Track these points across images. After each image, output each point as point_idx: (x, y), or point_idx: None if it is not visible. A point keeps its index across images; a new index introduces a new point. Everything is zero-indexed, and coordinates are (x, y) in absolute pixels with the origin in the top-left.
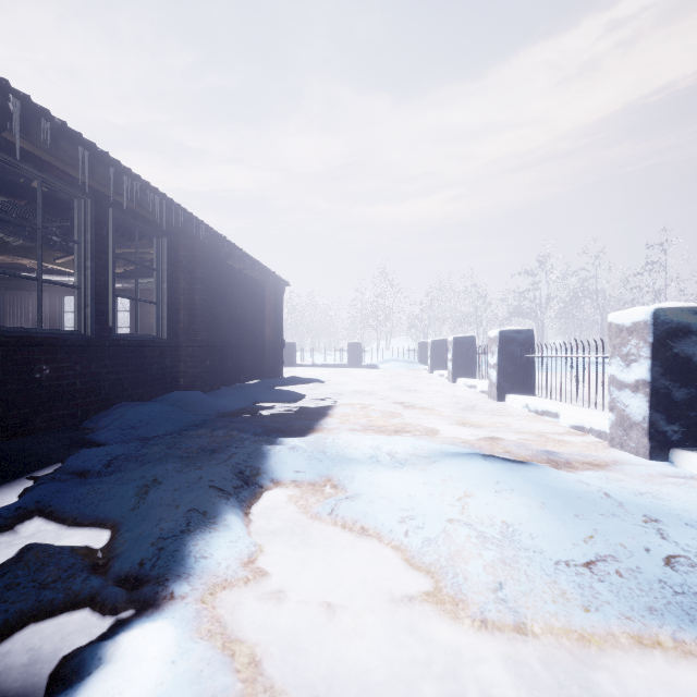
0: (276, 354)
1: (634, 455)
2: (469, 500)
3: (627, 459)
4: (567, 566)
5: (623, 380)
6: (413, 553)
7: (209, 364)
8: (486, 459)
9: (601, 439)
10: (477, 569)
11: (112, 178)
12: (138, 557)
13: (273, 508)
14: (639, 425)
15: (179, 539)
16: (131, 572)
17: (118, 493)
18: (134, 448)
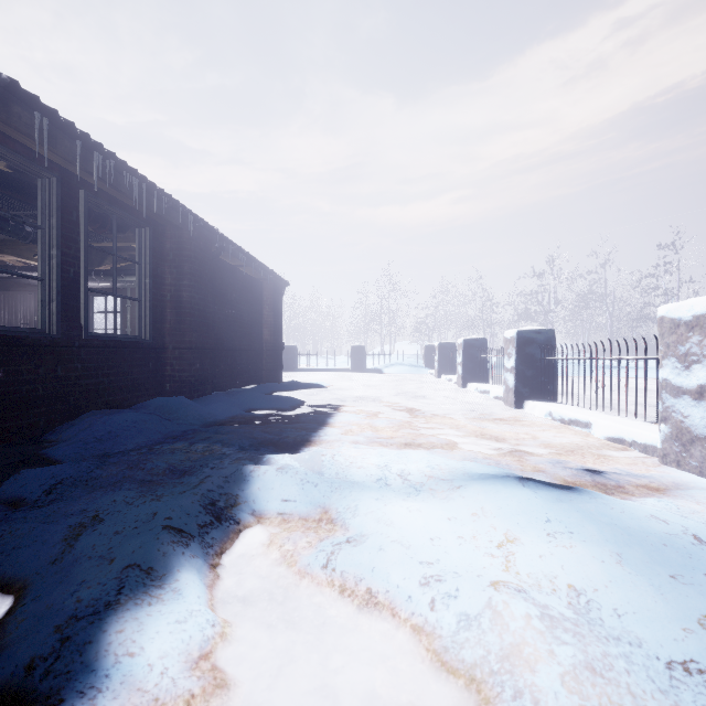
0: (274, 357)
1: (697, 476)
2: (515, 549)
3: (690, 481)
4: (688, 674)
5: (680, 385)
6: (445, 643)
7: (199, 367)
8: (524, 485)
9: (647, 454)
10: (552, 683)
11: (79, 152)
12: (28, 656)
13: (251, 554)
14: (705, 440)
15: (97, 622)
16: (11, 684)
17: (40, 538)
18: (86, 469)
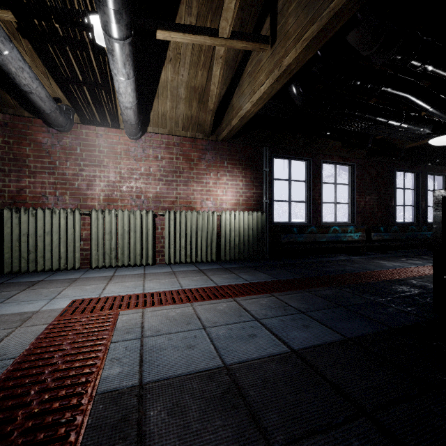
0: None
1: None
2: None
3: None
4: None
5: None
6: None
7: None
8: None
9: None
10: None
11: None
12: None
13: None
14: None
15: None
16: None
17: None
18: None
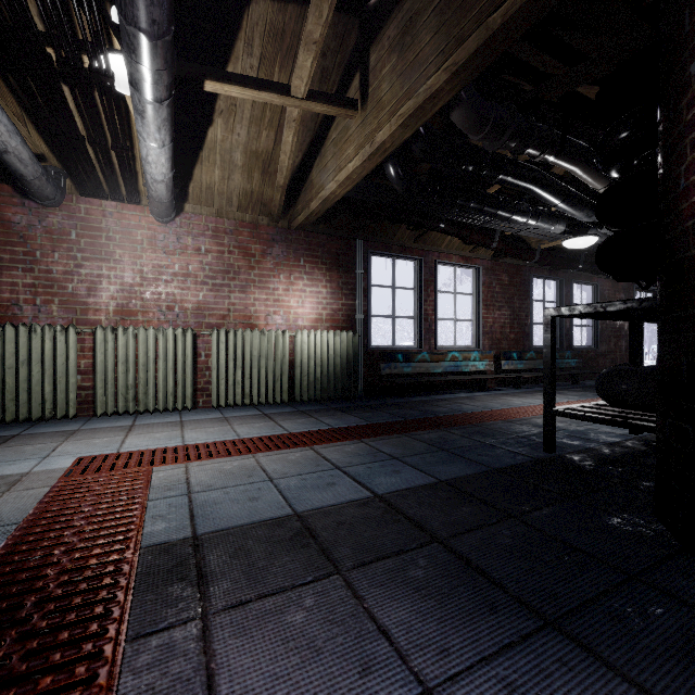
0: None
1: None
2: None
3: None
4: None
5: None
6: None
7: None
8: None
9: None
10: None
11: None
12: None
13: None
14: None
15: None
16: None
17: None
18: None
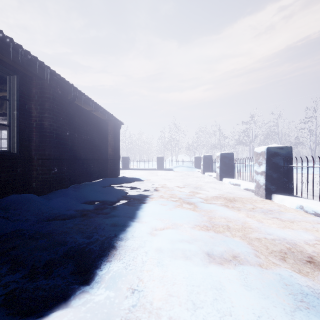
0: (114, 163)
1: None
2: None
3: None
4: None
5: None
6: None
7: (57, 171)
8: None
9: None
10: None
11: None
12: None
13: None
14: None
15: None
16: None
17: None
18: None
